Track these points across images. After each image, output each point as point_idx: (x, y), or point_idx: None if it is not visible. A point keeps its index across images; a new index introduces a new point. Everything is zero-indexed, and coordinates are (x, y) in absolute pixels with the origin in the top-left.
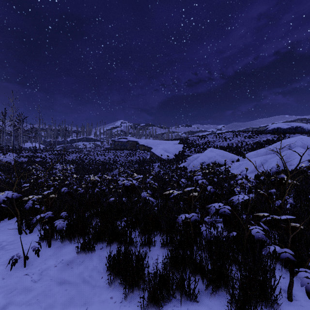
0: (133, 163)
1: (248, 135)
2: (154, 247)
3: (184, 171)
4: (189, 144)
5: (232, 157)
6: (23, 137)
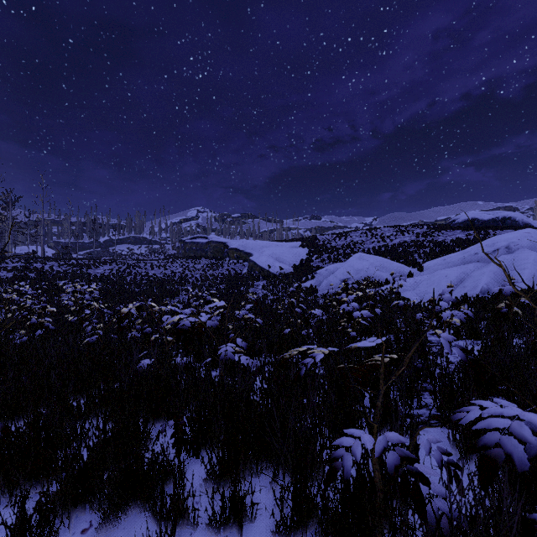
0: (217, 282)
1: (422, 231)
2: (251, 525)
3: (312, 296)
4: (318, 248)
5: (400, 269)
6: (13, 234)
